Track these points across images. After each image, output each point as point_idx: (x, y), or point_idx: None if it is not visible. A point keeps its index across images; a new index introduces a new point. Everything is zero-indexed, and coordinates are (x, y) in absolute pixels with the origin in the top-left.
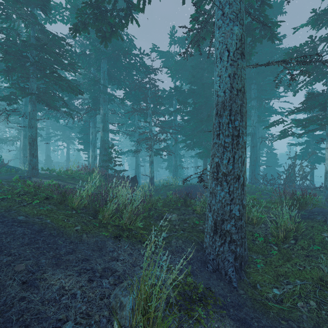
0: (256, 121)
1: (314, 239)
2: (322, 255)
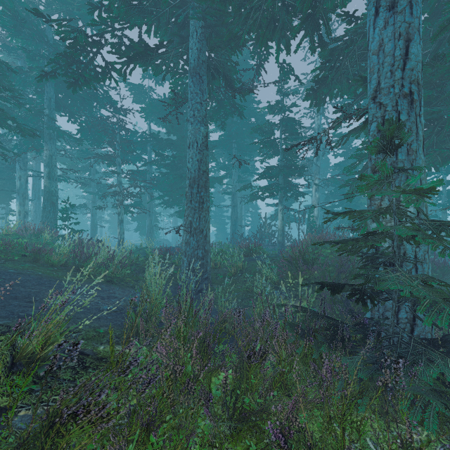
0: (236, 181)
1: (251, 271)
2: (246, 273)
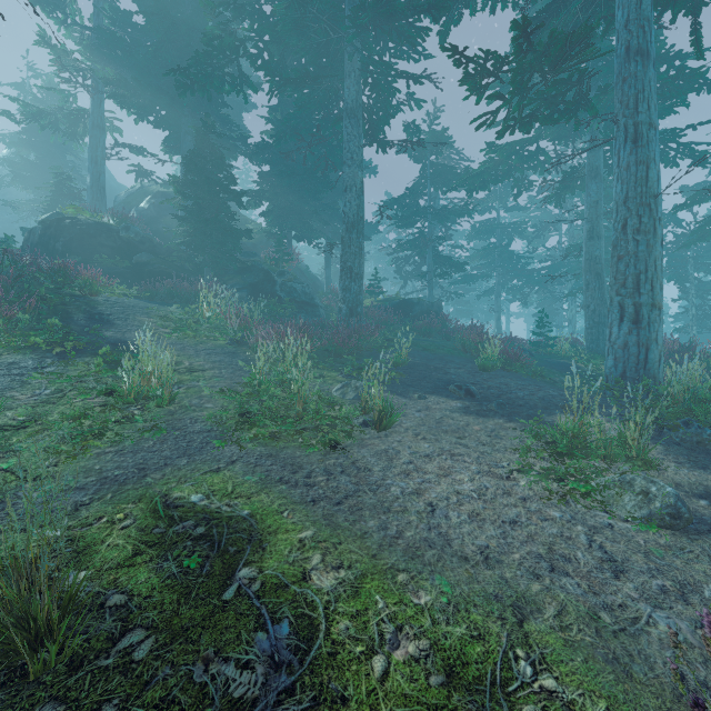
0: None
1: None
2: None
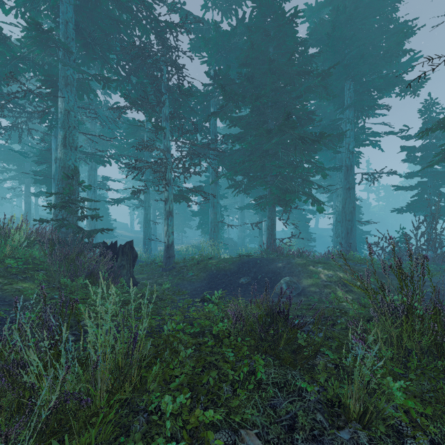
0: (353, 145)
1: None
2: None
